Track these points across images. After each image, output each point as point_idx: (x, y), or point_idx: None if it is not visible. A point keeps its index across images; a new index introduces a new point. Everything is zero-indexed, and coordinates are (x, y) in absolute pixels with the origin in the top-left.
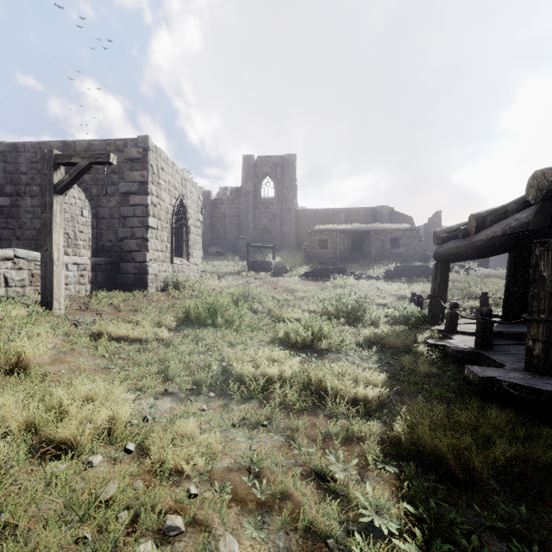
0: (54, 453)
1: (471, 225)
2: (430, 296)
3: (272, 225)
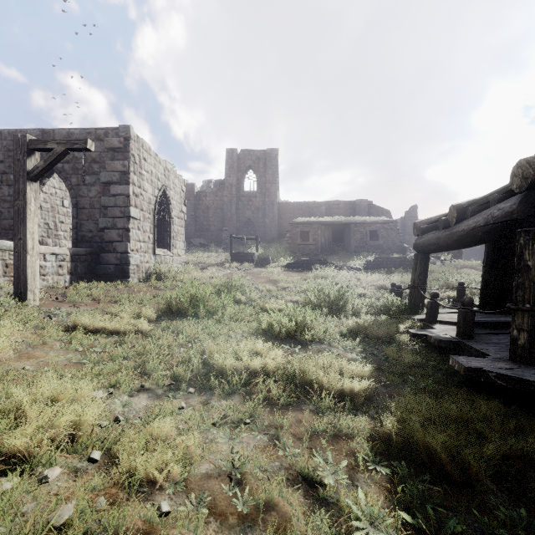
0: (2, 468)
1: (452, 216)
2: (410, 286)
3: (255, 217)
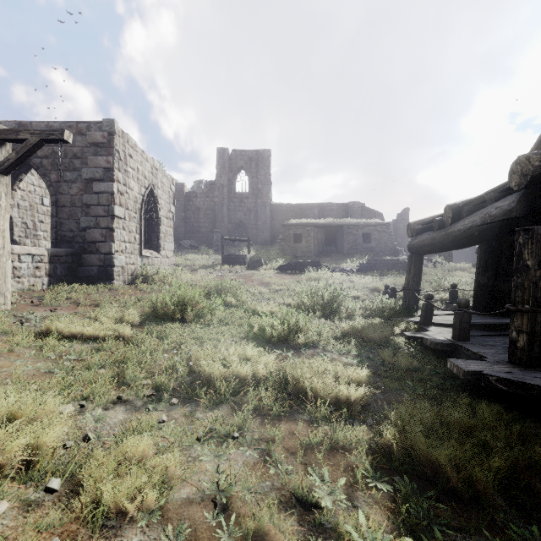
0: None
1: (447, 216)
2: (405, 288)
3: (247, 219)
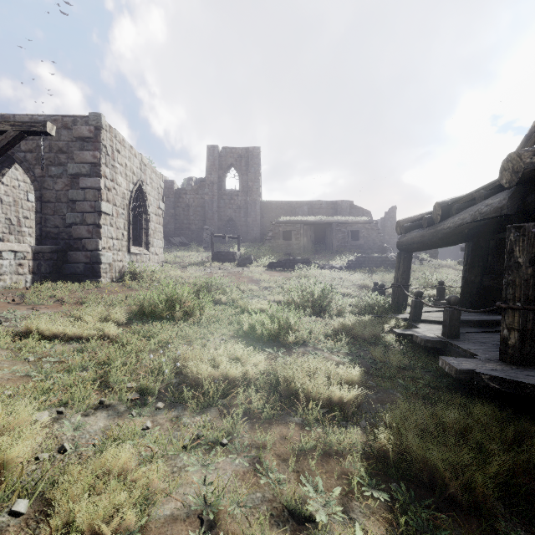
0: None
1: (436, 213)
2: (394, 285)
3: (237, 216)
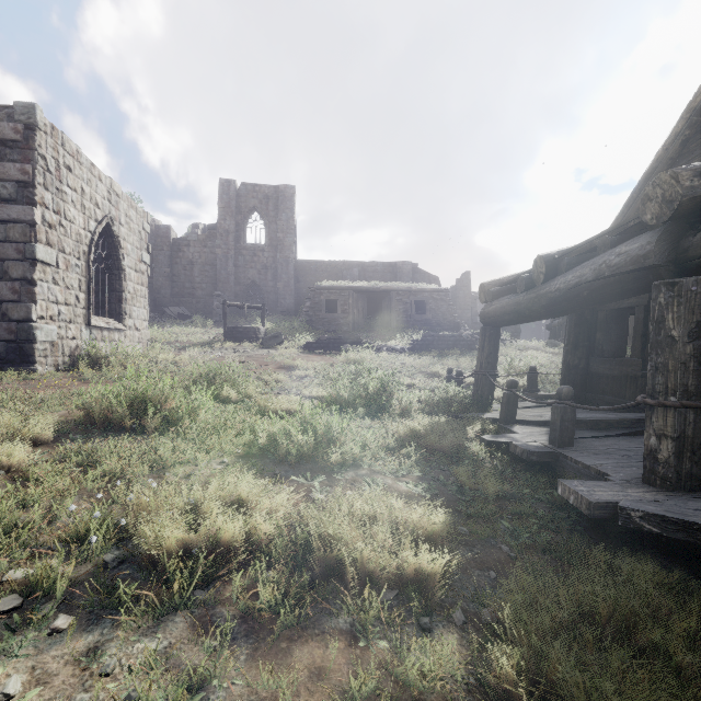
0: None
1: (538, 271)
2: (476, 372)
3: (263, 279)
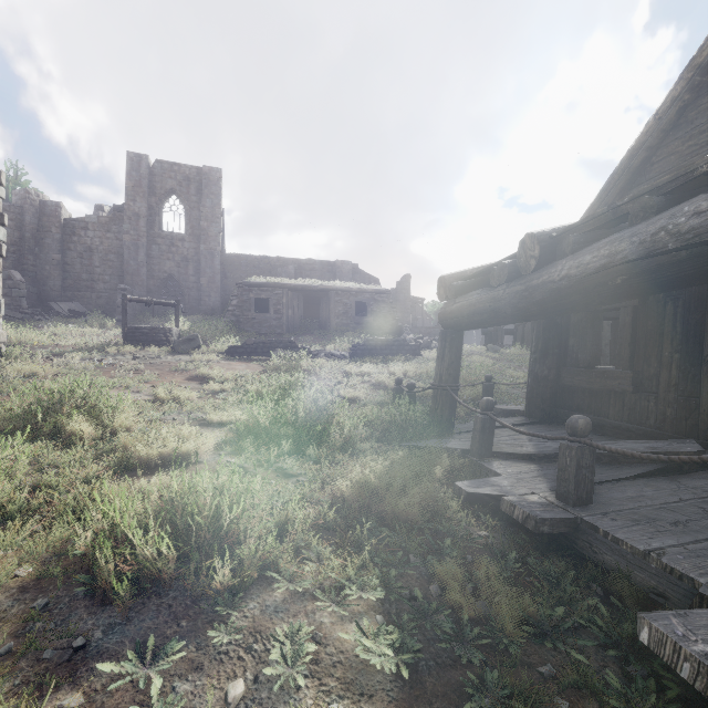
0: None
1: (526, 255)
2: (435, 386)
3: (183, 273)
